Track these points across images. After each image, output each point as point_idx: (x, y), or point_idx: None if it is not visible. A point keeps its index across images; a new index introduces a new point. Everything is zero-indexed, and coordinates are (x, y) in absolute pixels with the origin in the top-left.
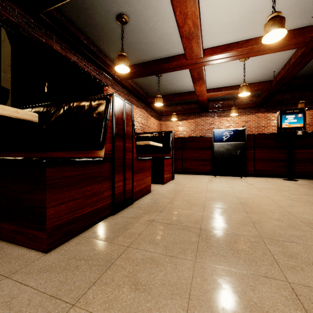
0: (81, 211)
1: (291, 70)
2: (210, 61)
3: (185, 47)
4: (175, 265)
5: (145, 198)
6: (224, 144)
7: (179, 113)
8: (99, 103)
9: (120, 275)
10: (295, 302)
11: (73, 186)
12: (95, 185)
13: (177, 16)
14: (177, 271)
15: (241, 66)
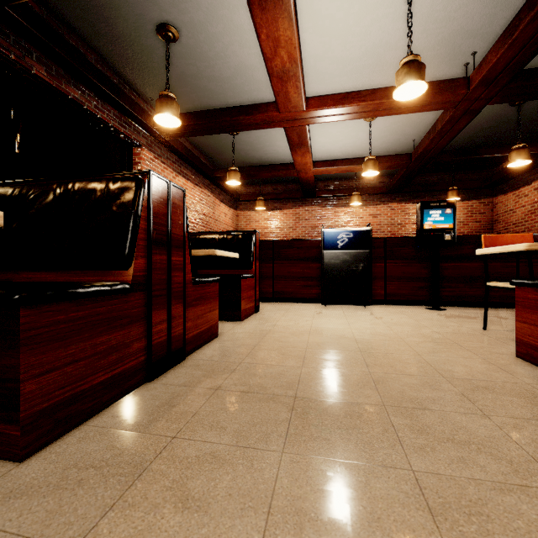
0: (88, 380)
1: (437, 140)
2: (317, 118)
3: (276, 92)
4: (251, 461)
5: (207, 349)
6: (339, 253)
7: (268, 197)
8: (122, 187)
9: (158, 487)
10: (417, 500)
11: (73, 338)
12: (116, 332)
13: (263, 42)
14: (253, 471)
15: (366, 128)
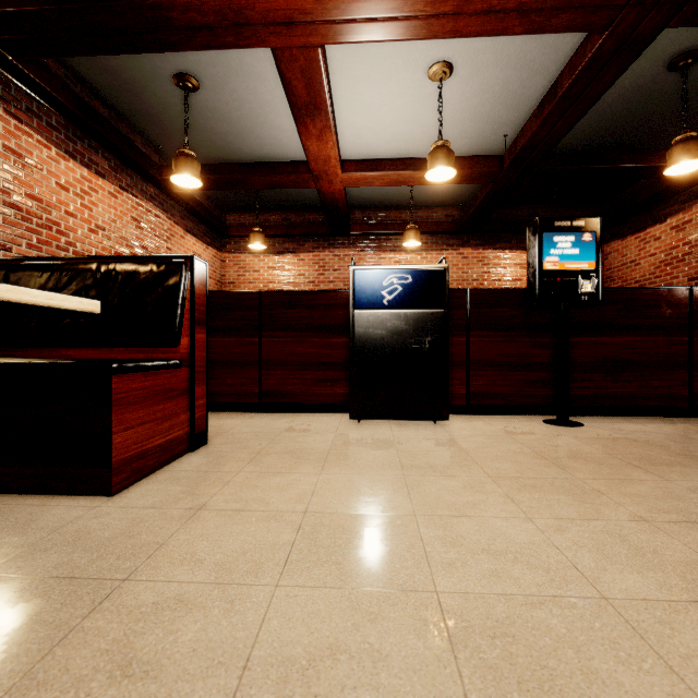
0: None
1: (555, 120)
2: (340, 26)
3: None
4: None
5: None
6: (385, 315)
7: (274, 232)
8: None
9: None
10: None
11: None
12: None
13: None
14: None
15: (431, 99)
